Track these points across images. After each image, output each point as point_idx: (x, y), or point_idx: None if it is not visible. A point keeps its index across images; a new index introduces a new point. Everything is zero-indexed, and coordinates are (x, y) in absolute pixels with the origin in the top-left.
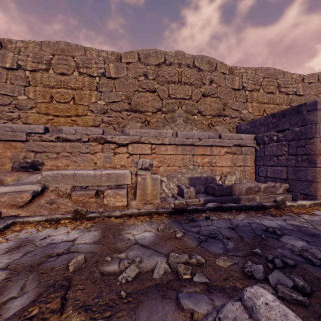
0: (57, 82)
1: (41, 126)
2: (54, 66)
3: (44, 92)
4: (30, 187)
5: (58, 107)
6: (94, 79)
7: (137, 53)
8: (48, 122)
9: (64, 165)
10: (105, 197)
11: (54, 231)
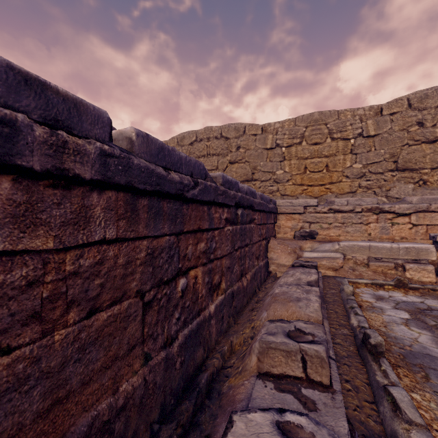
0: (311, 153)
1: (315, 199)
2: (308, 138)
3: (299, 164)
4: (334, 254)
5: (312, 177)
6: (348, 142)
7: (406, 99)
8: (303, 192)
9: (336, 235)
10: (407, 270)
11: (389, 293)
